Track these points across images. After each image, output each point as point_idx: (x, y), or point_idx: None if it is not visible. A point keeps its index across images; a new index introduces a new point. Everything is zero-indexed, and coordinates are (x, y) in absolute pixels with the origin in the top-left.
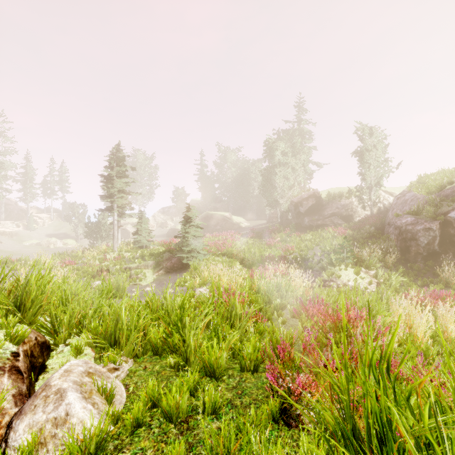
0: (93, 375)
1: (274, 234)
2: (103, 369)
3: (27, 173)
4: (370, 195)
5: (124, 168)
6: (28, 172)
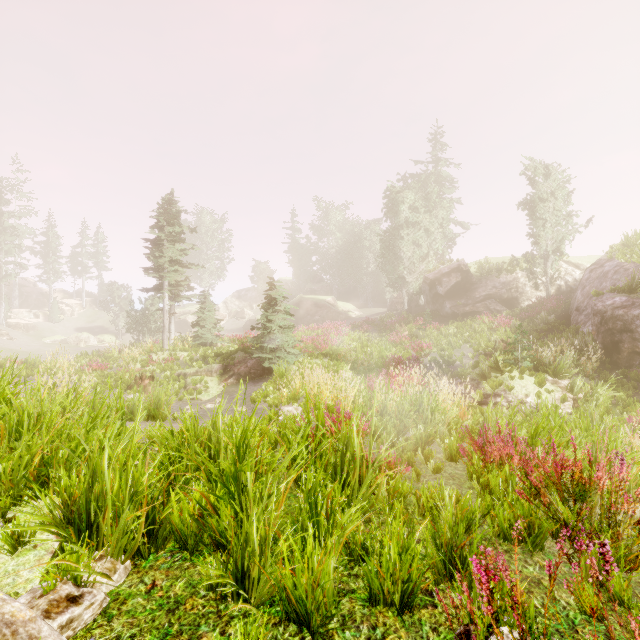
0: None
1: (400, 327)
2: (25, 611)
3: (49, 242)
4: (545, 267)
5: (178, 229)
6: (51, 241)
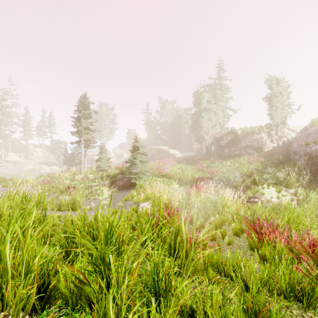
0: None
1: (201, 162)
2: None
3: (26, 119)
4: (276, 131)
5: (88, 111)
6: (27, 119)
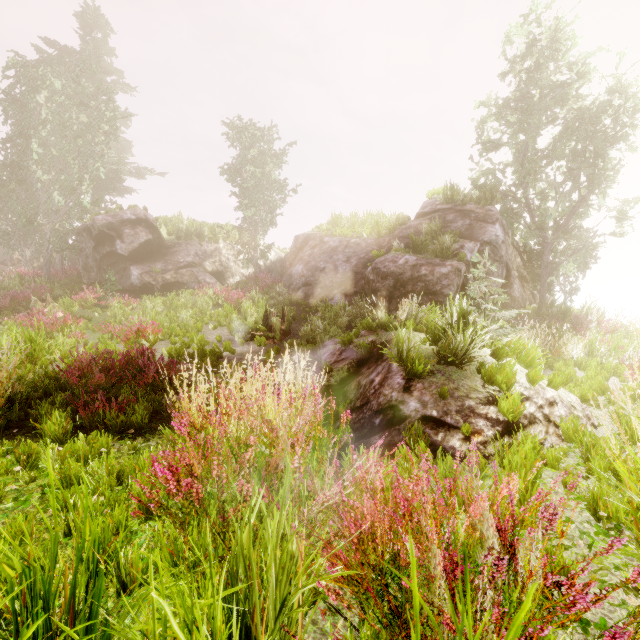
0: None
1: (42, 303)
2: None
3: None
4: (254, 239)
5: None
6: None
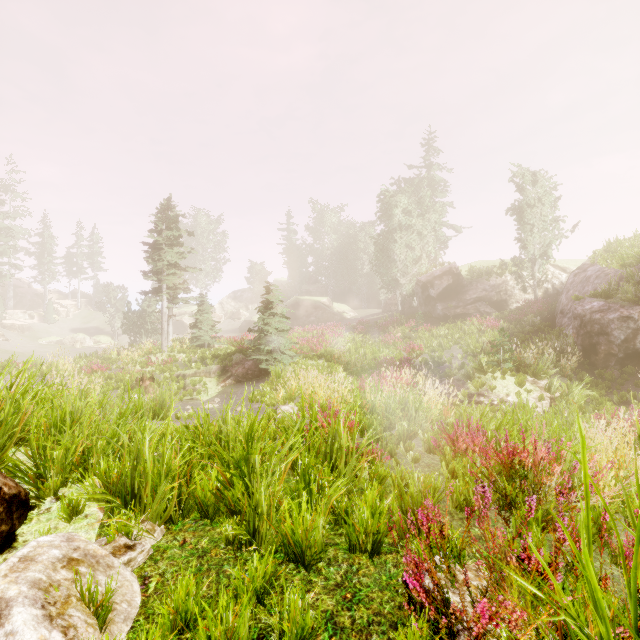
0: (79, 563)
1: (393, 328)
2: (101, 550)
3: (44, 242)
4: (532, 270)
5: (176, 233)
6: (46, 241)
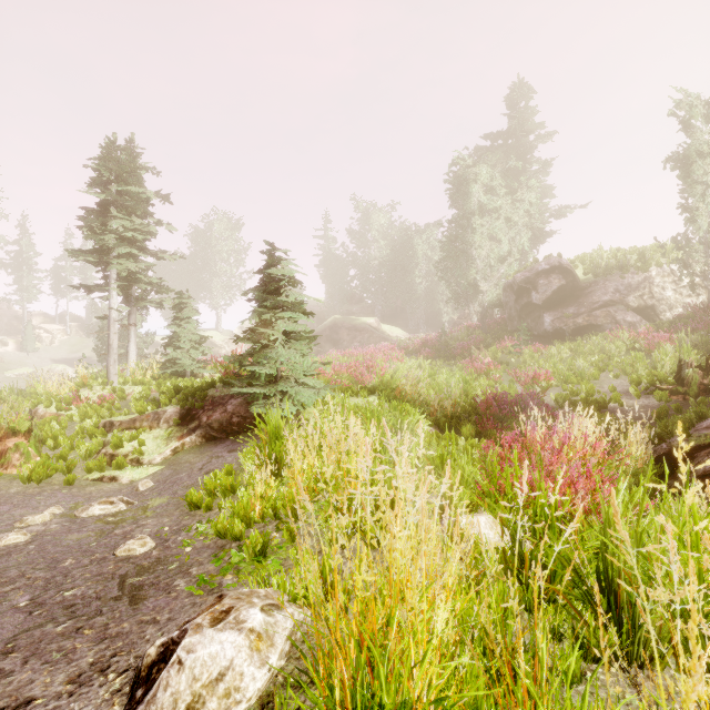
0: None
1: (478, 351)
2: None
3: (21, 251)
4: (705, 257)
5: (132, 187)
6: (24, 250)
